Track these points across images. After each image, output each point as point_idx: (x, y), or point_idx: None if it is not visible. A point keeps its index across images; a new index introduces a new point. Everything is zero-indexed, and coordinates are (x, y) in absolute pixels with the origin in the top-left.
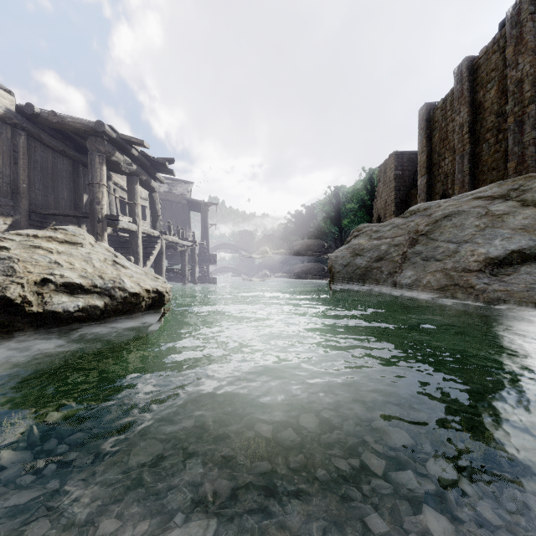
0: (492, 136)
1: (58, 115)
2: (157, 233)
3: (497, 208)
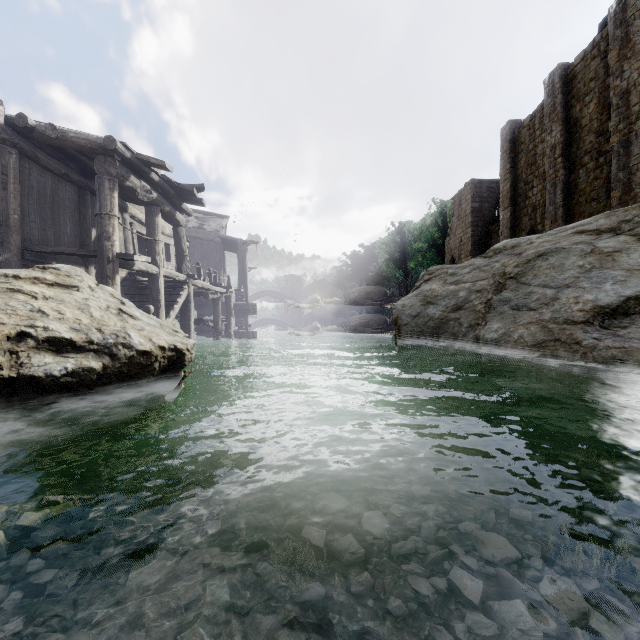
0: (591, 160)
1: (57, 128)
2: (184, 276)
3: (606, 244)
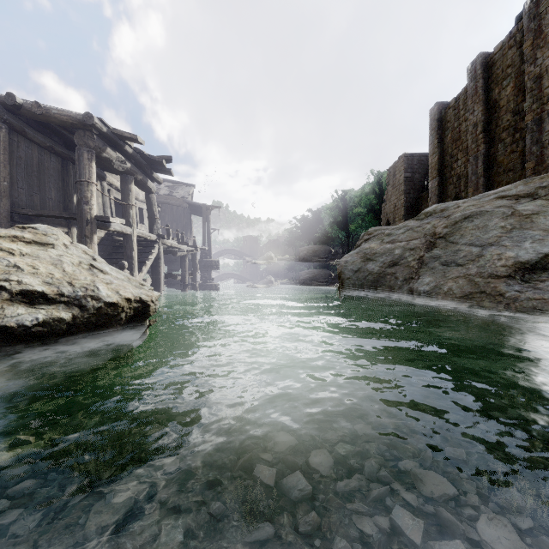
0: (508, 136)
1: (42, 106)
2: (154, 236)
3: (525, 207)
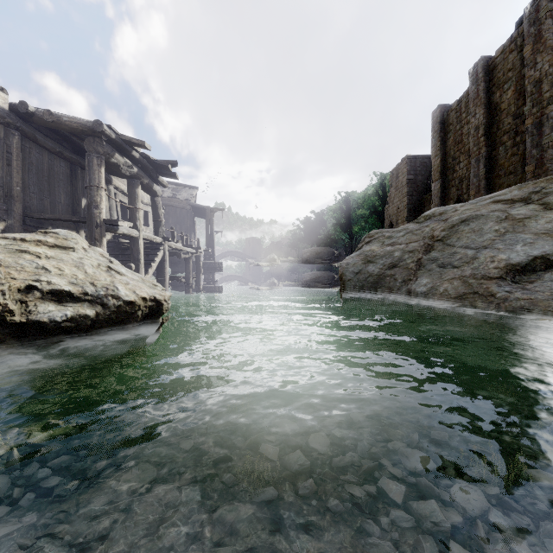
0: (509, 139)
1: (53, 114)
2: (160, 239)
3: (518, 211)
